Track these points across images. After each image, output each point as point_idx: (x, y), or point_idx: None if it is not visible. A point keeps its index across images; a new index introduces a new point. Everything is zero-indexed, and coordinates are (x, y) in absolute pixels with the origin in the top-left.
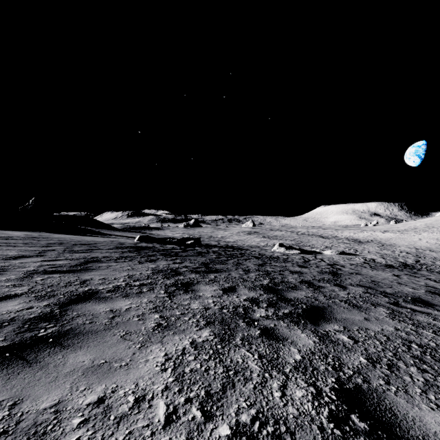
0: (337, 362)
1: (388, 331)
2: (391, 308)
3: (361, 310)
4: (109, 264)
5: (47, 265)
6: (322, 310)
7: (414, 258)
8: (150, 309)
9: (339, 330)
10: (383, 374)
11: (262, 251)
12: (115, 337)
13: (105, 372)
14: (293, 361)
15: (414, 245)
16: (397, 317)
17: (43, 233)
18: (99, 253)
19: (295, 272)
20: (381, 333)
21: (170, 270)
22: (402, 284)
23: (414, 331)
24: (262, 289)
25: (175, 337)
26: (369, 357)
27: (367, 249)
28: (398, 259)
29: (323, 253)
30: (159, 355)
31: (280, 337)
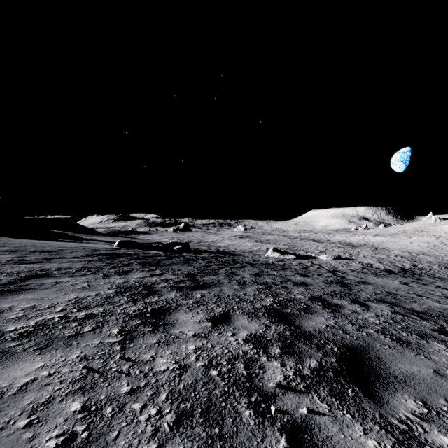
0: None
1: None
2: (447, 341)
3: (415, 350)
4: (59, 280)
5: None
6: (363, 355)
7: (411, 263)
8: (73, 383)
9: (422, 414)
10: None
11: (256, 257)
12: None
13: None
14: None
15: (407, 248)
16: None
17: (3, 238)
18: (57, 263)
19: (300, 284)
20: None
21: (142, 287)
22: (421, 296)
23: None
24: (267, 314)
25: None
26: None
27: (362, 253)
28: (395, 264)
29: (319, 258)
30: None
31: None
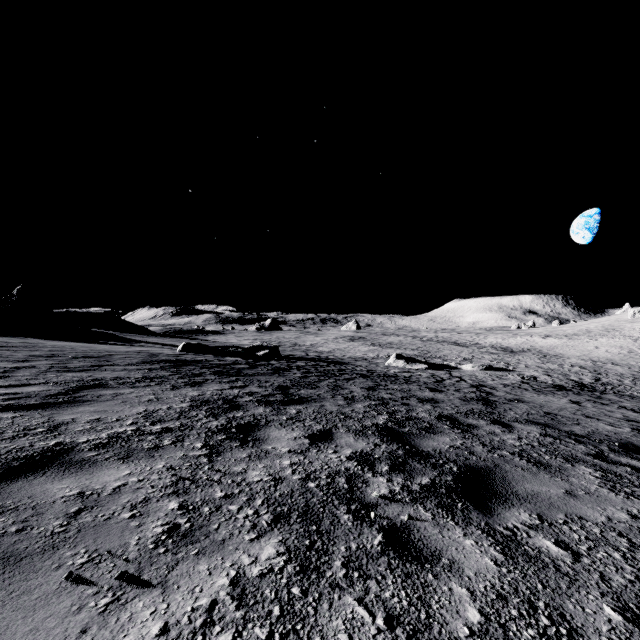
0: (562, 628)
1: (622, 523)
2: (599, 466)
3: (552, 472)
4: (119, 391)
5: (2, 395)
6: (487, 475)
7: (593, 375)
8: (165, 488)
9: (532, 524)
10: None
11: (372, 366)
12: (57, 573)
13: None
14: (467, 633)
15: (590, 355)
16: (620, 487)
17: (30, 339)
18: (109, 371)
19: (427, 400)
20: (611, 529)
21: (222, 400)
22: (591, 417)
23: None
24: (378, 433)
25: (200, 567)
26: (621, 602)
27: (523, 361)
28: (569, 377)
29: (461, 368)
30: (145, 634)
31: (424, 551)
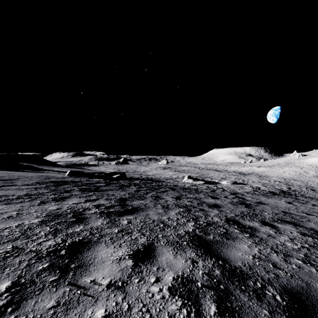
0: None
1: None
2: None
3: None
4: None
5: None
6: (314, 308)
7: (286, 186)
8: None
9: None
10: None
11: (176, 183)
12: None
13: None
14: None
15: (281, 176)
16: None
17: None
18: (3, 190)
19: (213, 205)
20: None
21: (72, 214)
22: (309, 214)
23: None
24: (191, 243)
25: None
26: None
27: (251, 179)
28: (275, 187)
29: (221, 183)
30: None
31: None
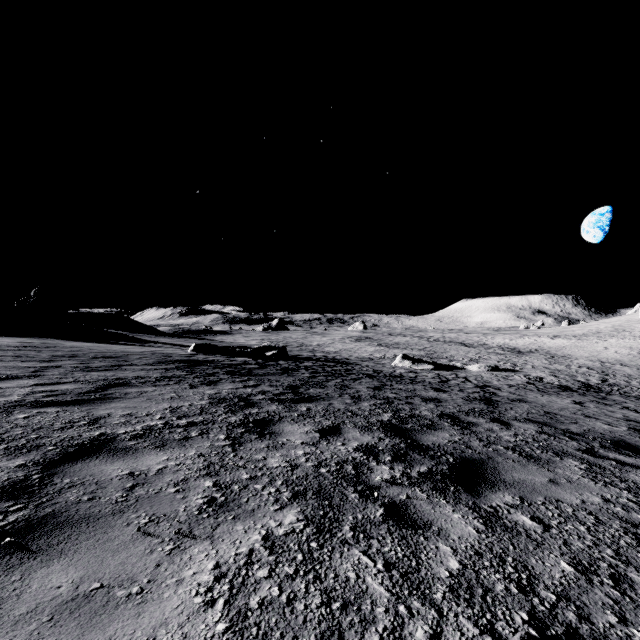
0: (523, 574)
1: (594, 505)
2: (586, 459)
3: (541, 464)
4: (143, 389)
5: (41, 392)
6: (479, 466)
7: (600, 376)
8: (199, 470)
9: (514, 504)
10: (610, 599)
11: (379, 367)
12: (128, 528)
13: (95, 613)
14: (447, 575)
15: (598, 356)
16: (600, 477)
17: (49, 340)
18: (130, 371)
19: (430, 399)
20: (583, 509)
21: (237, 398)
22: (591, 417)
23: (635, 502)
24: (382, 428)
25: (237, 527)
26: (576, 560)
27: (530, 362)
28: (576, 377)
29: (467, 368)
30: (203, 568)
31: (418, 521)
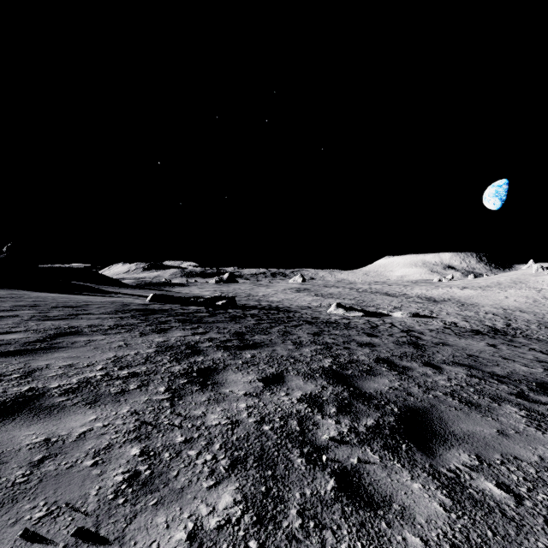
0: None
1: None
2: (522, 405)
3: (483, 412)
4: (92, 338)
5: None
6: (425, 416)
7: (504, 321)
8: (128, 433)
9: (473, 465)
10: None
11: (316, 314)
12: (13, 529)
13: None
14: None
15: (501, 304)
16: (545, 426)
17: (17, 291)
18: (85, 320)
19: (365, 344)
20: (545, 469)
21: (185, 346)
22: (508, 359)
23: None
24: (325, 375)
25: (157, 519)
26: None
27: (445, 309)
28: (484, 322)
29: (392, 315)
30: None
31: (375, 496)
